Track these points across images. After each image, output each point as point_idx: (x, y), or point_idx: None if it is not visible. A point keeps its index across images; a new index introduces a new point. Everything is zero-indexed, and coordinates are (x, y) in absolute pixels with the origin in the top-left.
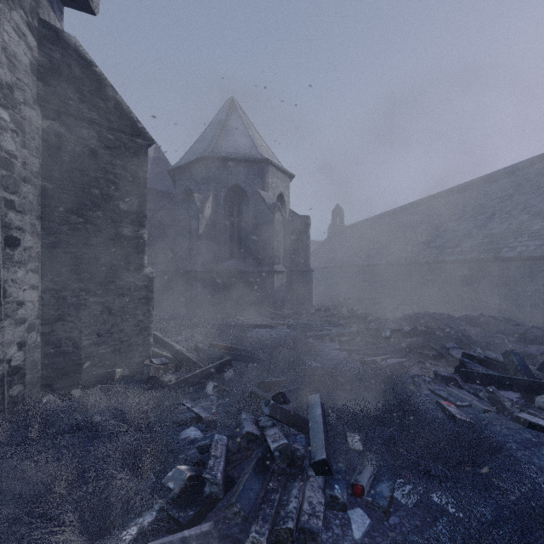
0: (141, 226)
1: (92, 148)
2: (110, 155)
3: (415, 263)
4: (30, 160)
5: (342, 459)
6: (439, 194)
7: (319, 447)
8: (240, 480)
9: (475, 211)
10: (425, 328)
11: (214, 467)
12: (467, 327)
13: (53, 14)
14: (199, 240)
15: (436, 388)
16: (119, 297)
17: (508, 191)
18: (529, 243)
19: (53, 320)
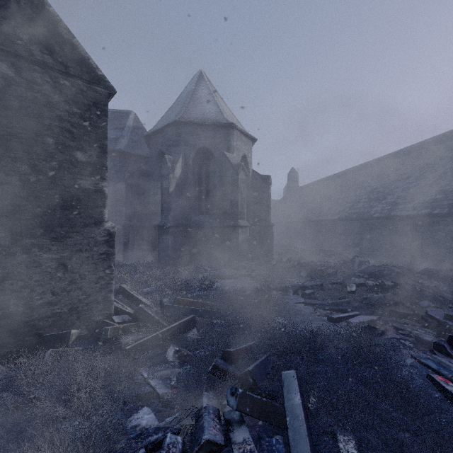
0: (101, 178)
1: (45, 94)
2: (66, 102)
3: (367, 218)
4: None
5: None
6: (386, 156)
7: None
8: None
9: (425, 170)
10: (392, 283)
11: None
12: (430, 281)
13: None
14: (170, 198)
15: (420, 355)
16: (76, 252)
17: None
18: None
19: (0, 279)
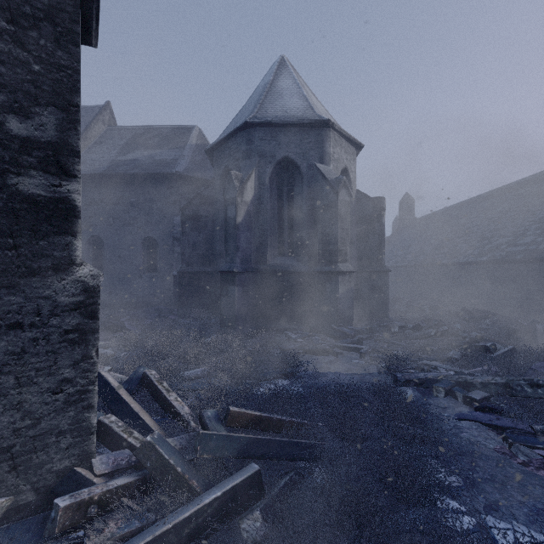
0: (66, 175)
1: None
2: None
3: None
4: None
5: None
6: None
7: None
8: None
9: None
10: None
11: None
12: None
13: None
14: (237, 231)
15: None
16: (9, 330)
17: None
18: None
19: None
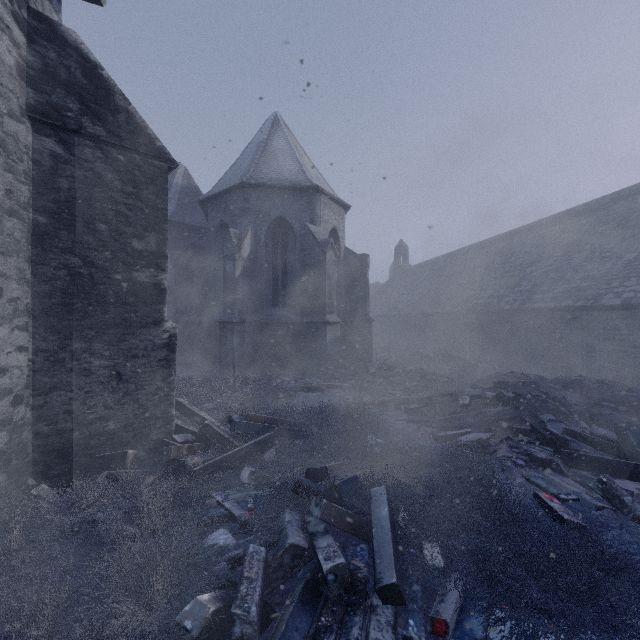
0: (160, 270)
1: (97, 172)
2: (121, 180)
3: (496, 311)
4: (16, 187)
5: (416, 579)
6: (523, 228)
7: (386, 565)
8: (283, 614)
9: (569, 248)
10: (513, 394)
11: (247, 596)
12: (563, 392)
13: (48, 3)
14: (235, 285)
15: (532, 474)
16: (132, 358)
17: (610, 224)
18: (638, 288)
19: (48, 390)
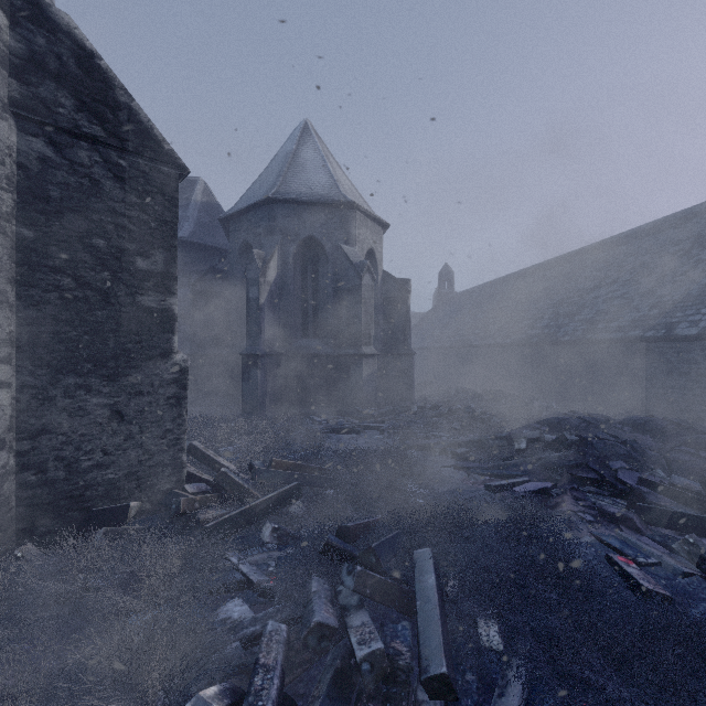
0: (169, 293)
1: (94, 179)
2: (123, 189)
3: (553, 342)
4: None
5: (470, 666)
6: (583, 249)
7: (434, 649)
8: None
9: (636, 272)
10: (577, 437)
11: (262, 690)
12: (634, 435)
13: None
14: (260, 313)
15: (602, 531)
16: (136, 396)
17: (683, 244)
18: None
19: (35, 433)
